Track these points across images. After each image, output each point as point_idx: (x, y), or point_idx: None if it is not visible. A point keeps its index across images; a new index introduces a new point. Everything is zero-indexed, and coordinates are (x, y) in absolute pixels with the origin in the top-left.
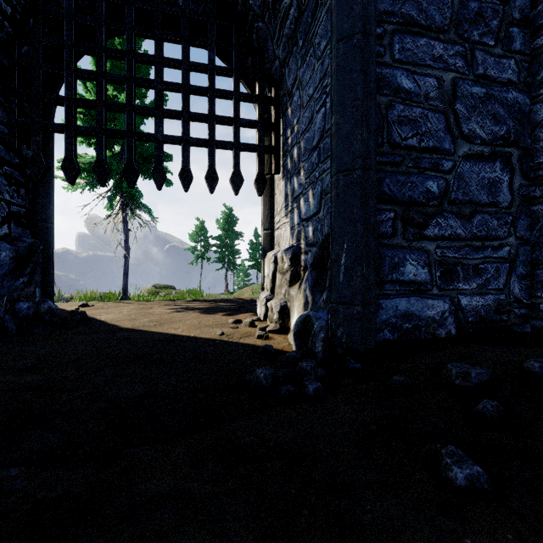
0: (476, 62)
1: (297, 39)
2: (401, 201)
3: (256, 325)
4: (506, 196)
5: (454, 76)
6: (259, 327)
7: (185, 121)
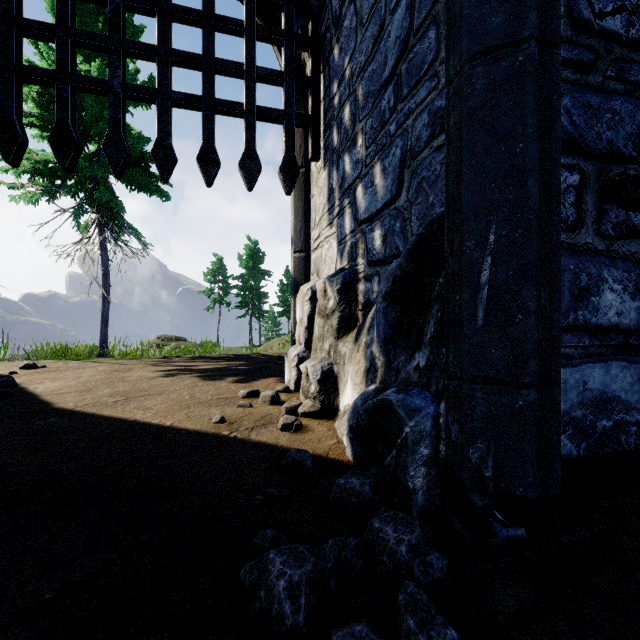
0: None
1: None
2: (593, 150)
3: (282, 400)
4: None
5: None
6: (285, 406)
7: (162, 63)
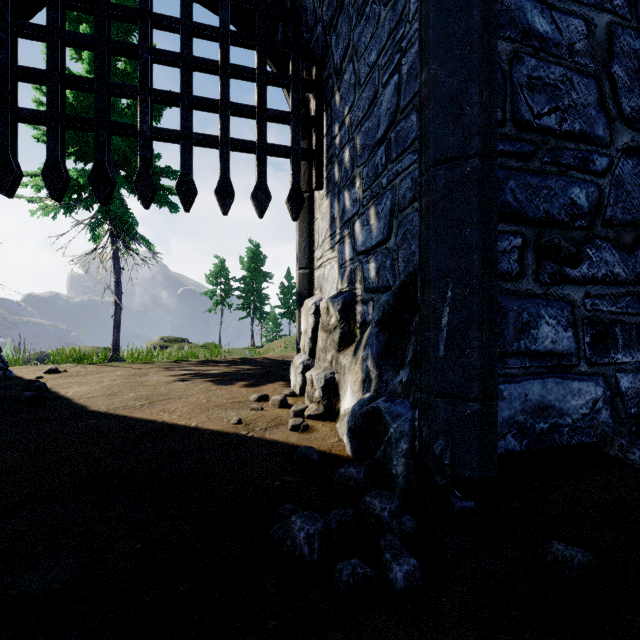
0: None
1: None
2: (533, 219)
3: (289, 404)
4: None
5: (610, 20)
6: (293, 409)
7: (185, 108)
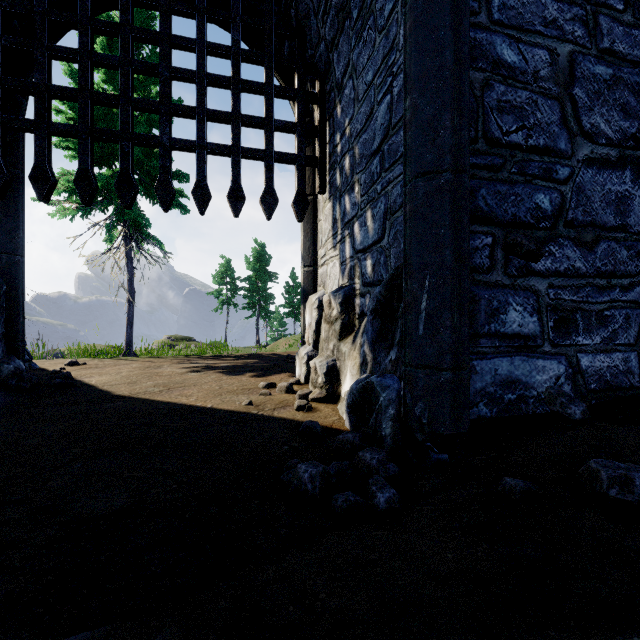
0: (600, 31)
1: (350, 9)
2: (502, 221)
3: (295, 390)
4: (639, 217)
5: (572, 49)
6: (298, 393)
7: (200, 121)
